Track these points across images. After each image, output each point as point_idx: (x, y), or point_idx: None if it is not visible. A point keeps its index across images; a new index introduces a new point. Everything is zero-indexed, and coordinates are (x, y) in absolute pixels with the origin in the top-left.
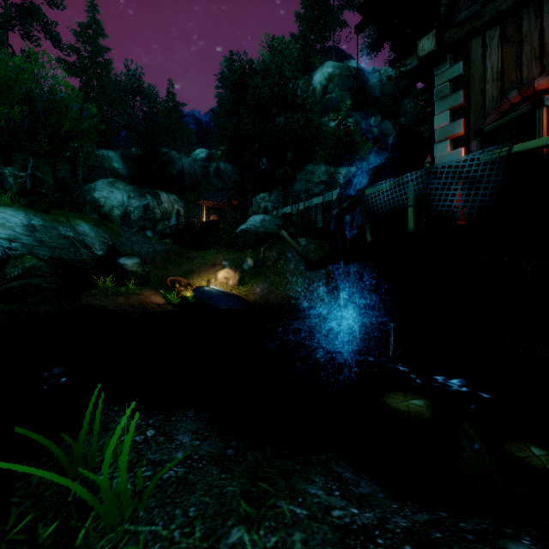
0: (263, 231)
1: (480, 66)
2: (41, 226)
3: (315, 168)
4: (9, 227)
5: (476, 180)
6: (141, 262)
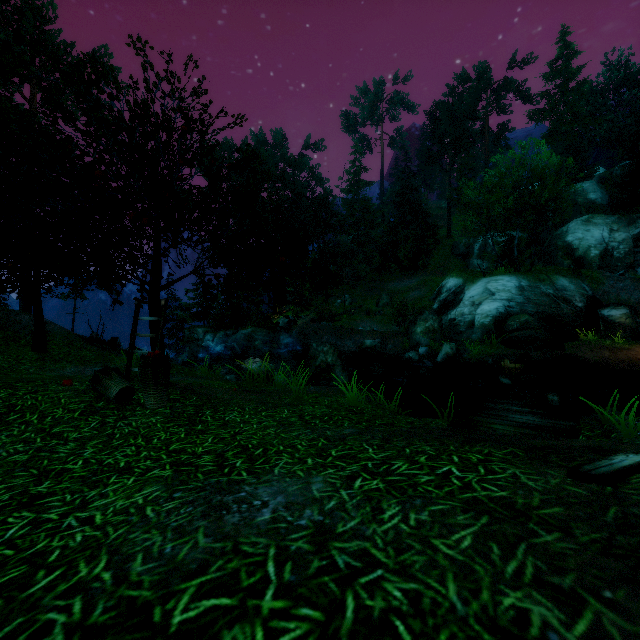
0: None
1: None
2: (527, 286)
3: None
4: (506, 291)
5: None
6: (630, 312)
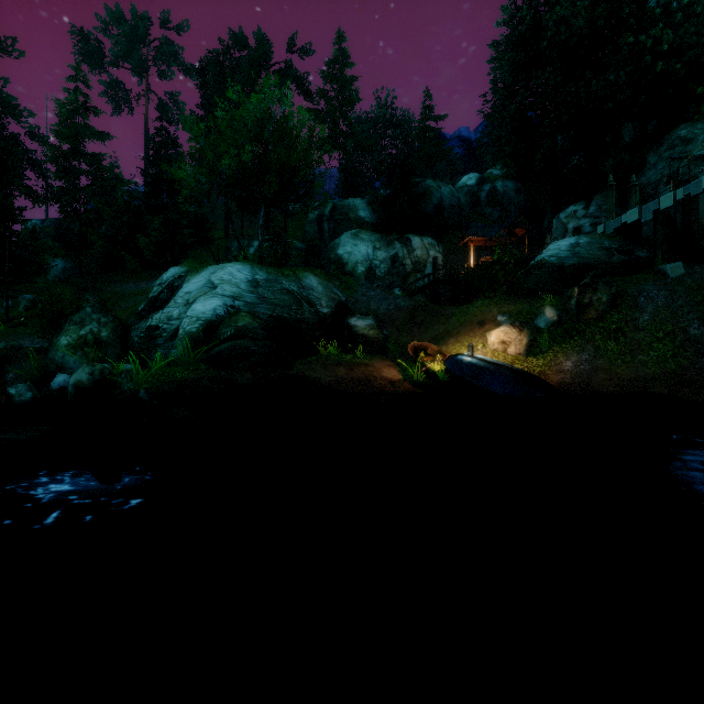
0: (575, 262)
1: None
2: (265, 280)
3: (695, 129)
4: (234, 284)
5: None
6: (378, 323)
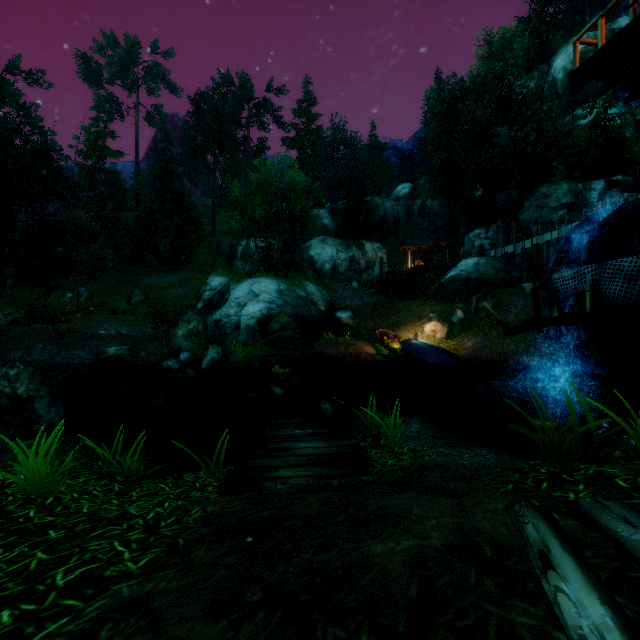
0: (477, 276)
1: None
2: (286, 289)
3: (551, 189)
4: (268, 293)
5: (633, 278)
6: (353, 314)
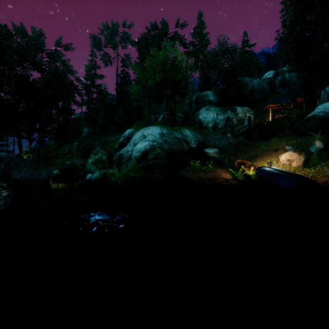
0: None
1: None
2: (166, 133)
3: None
4: (153, 135)
5: None
6: (219, 151)
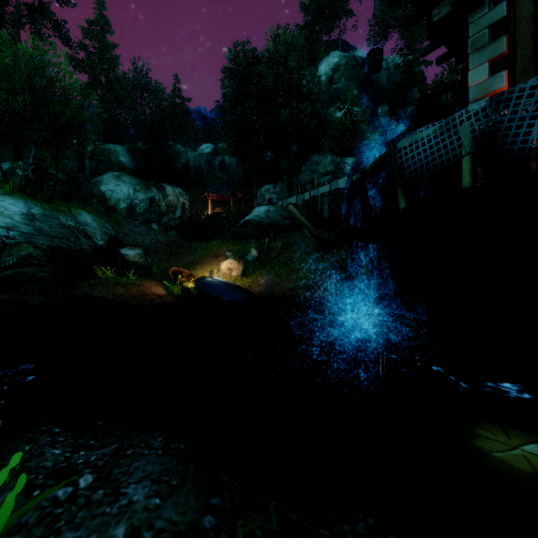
0: (268, 222)
1: (530, 4)
2: (41, 214)
3: (320, 158)
4: (7, 216)
5: None
6: (144, 252)
